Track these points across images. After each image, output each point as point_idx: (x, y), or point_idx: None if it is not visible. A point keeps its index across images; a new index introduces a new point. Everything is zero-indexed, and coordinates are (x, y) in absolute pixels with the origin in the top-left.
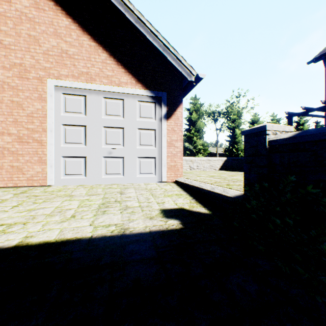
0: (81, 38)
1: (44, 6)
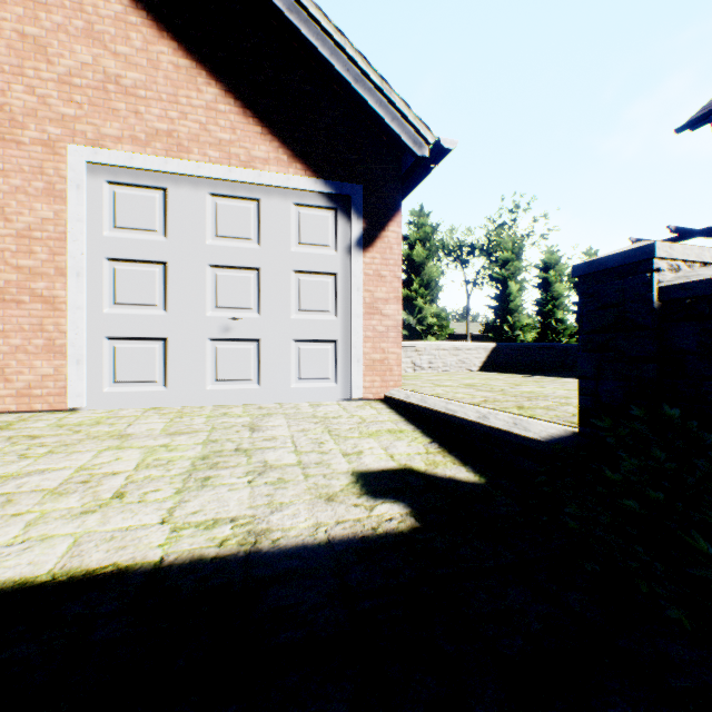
0: (154, 47)
1: None
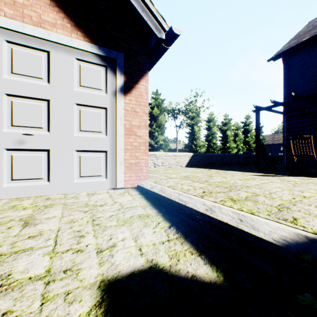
0: None
1: None
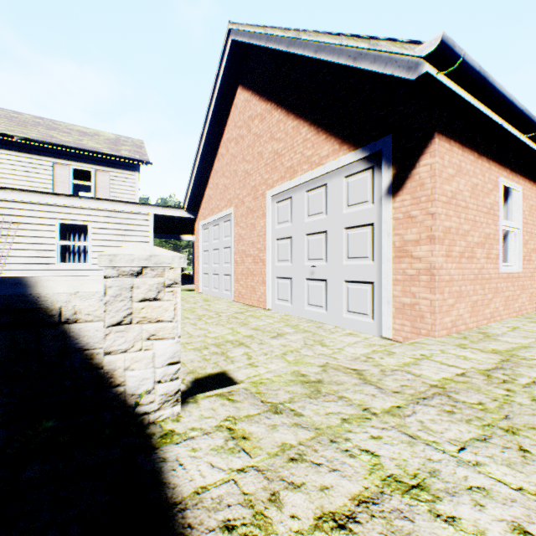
0: (286, 125)
1: (265, 114)
